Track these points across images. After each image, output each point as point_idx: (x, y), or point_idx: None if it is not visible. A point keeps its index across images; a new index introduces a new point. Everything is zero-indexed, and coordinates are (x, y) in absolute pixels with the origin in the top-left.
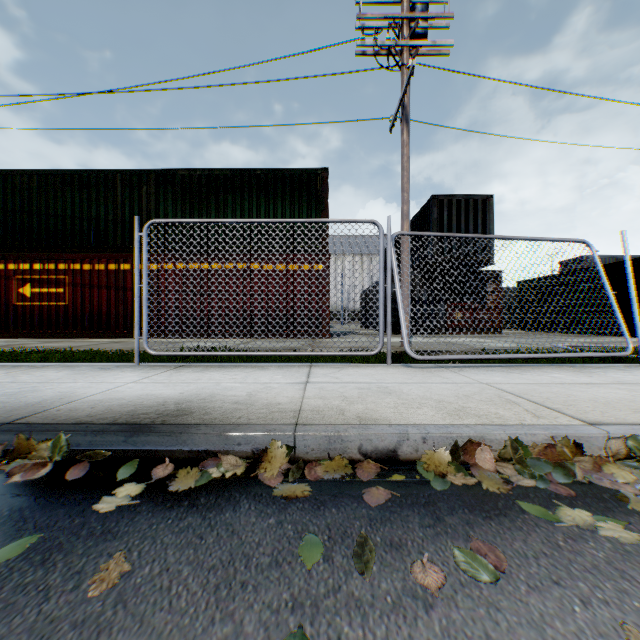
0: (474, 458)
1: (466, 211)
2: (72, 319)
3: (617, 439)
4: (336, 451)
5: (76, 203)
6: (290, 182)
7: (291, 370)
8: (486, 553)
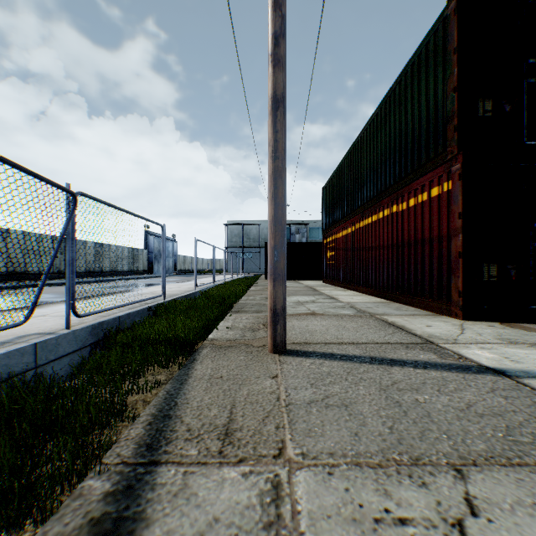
0: None
1: None
2: (335, 272)
3: None
4: None
5: (335, 193)
6: (417, 69)
7: None
8: None
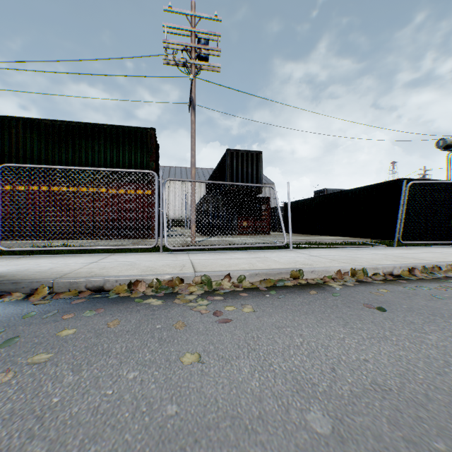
0: (137, 287)
1: (247, 160)
2: None
3: (199, 276)
4: (74, 288)
5: None
6: (128, 135)
7: (96, 257)
8: (99, 311)
